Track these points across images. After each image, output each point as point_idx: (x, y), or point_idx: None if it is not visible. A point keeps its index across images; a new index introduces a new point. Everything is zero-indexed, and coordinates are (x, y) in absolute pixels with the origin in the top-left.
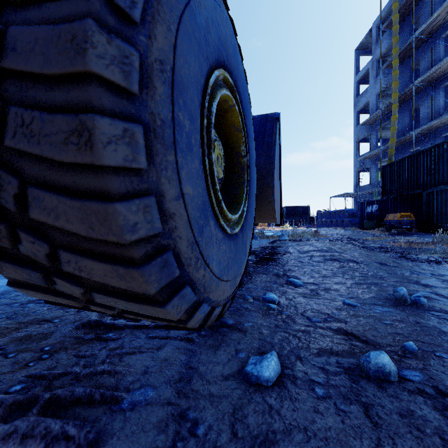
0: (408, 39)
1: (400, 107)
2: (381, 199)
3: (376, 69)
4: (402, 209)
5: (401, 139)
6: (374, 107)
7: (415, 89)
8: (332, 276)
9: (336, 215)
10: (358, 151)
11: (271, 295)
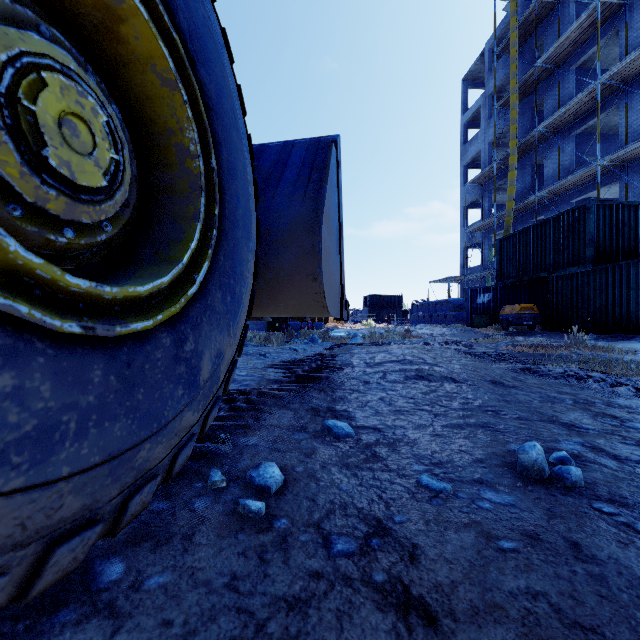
0: (530, 68)
1: (519, 161)
2: (496, 286)
3: (489, 108)
4: (522, 299)
5: (521, 204)
6: (486, 160)
7: (538, 136)
8: (413, 409)
9: (437, 307)
10: (465, 219)
11: (268, 470)
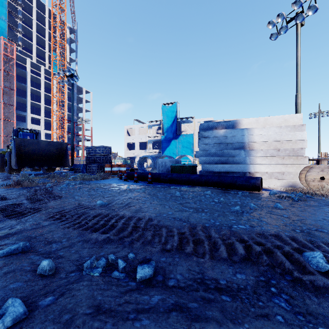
0: None
1: None
2: None
3: None
4: None
5: None
6: None
7: None
8: None
9: None
10: None
11: None
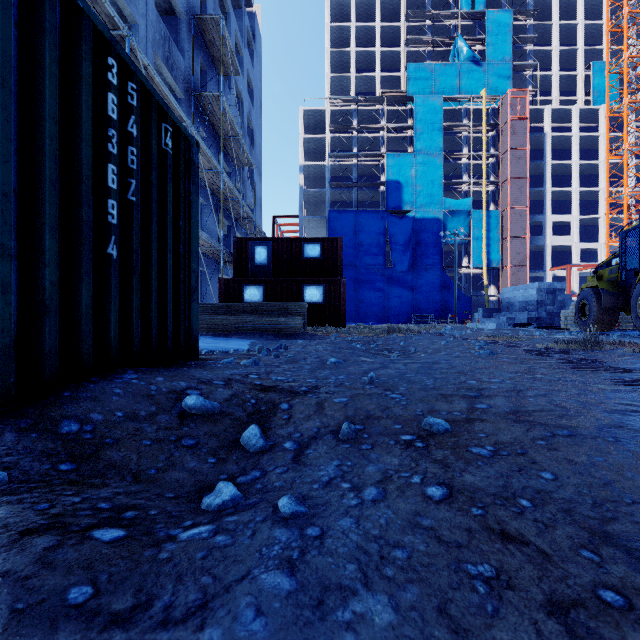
0: None
1: None
2: None
3: None
4: None
5: None
6: None
7: None
8: None
9: None
10: None
11: None
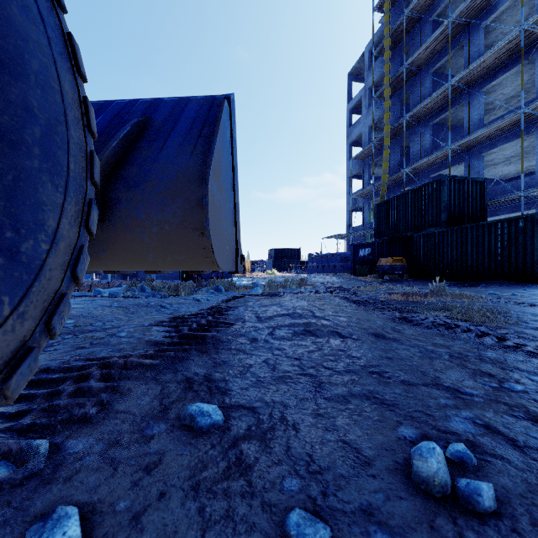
0: (399, 69)
1: (391, 142)
2: (374, 242)
3: (368, 98)
4: (394, 253)
5: (393, 177)
6: (366, 140)
7: (406, 124)
8: (297, 375)
9: (328, 259)
10: (350, 187)
11: (59, 527)
